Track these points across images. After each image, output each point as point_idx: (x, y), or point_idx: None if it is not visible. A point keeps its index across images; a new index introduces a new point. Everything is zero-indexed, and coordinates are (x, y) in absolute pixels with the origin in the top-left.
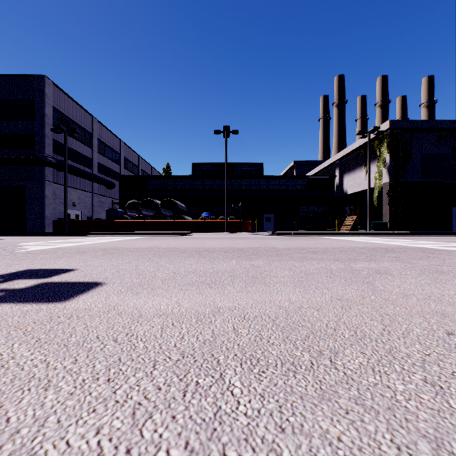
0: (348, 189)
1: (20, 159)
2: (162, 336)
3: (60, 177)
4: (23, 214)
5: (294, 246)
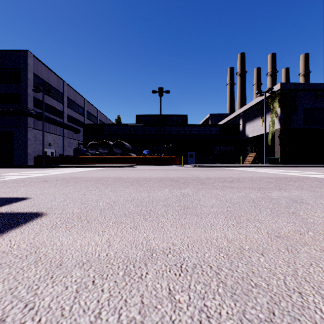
0: (249, 133)
1: (9, 112)
2: (72, 311)
3: (40, 124)
4: (12, 151)
5: (213, 176)
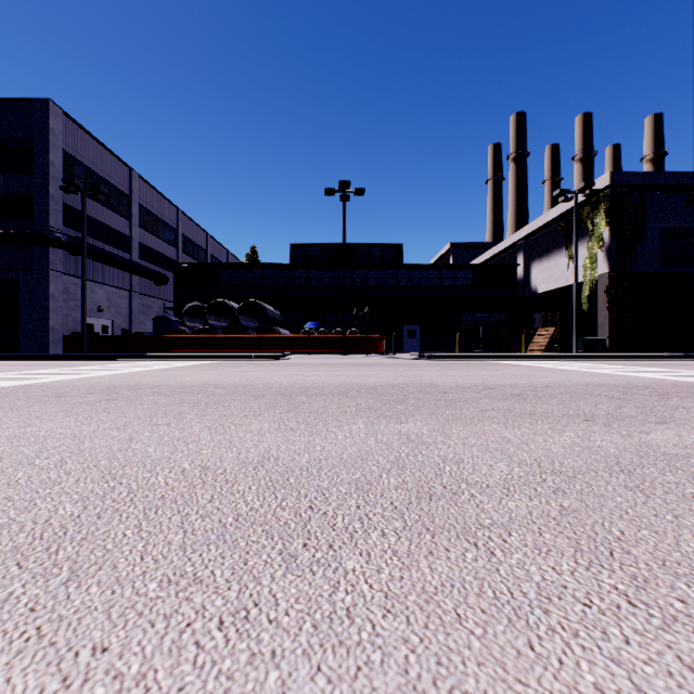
0: (538, 285)
1: (8, 236)
2: None
3: (77, 264)
4: (16, 324)
5: (469, 380)
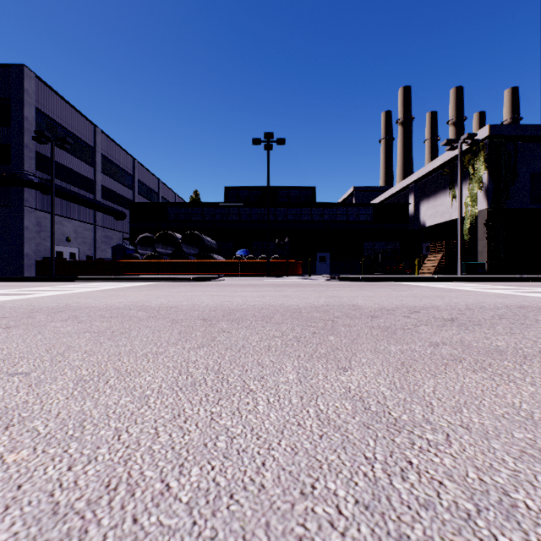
0: (426, 220)
1: None
2: None
3: (48, 202)
4: None
5: (388, 302)
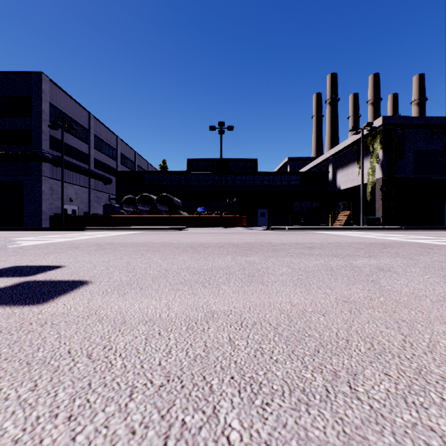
0: (341, 184)
1: (17, 155)
2: (146, 350)
3: (58, 172)
4: (21, 209)
5: (290, 241)
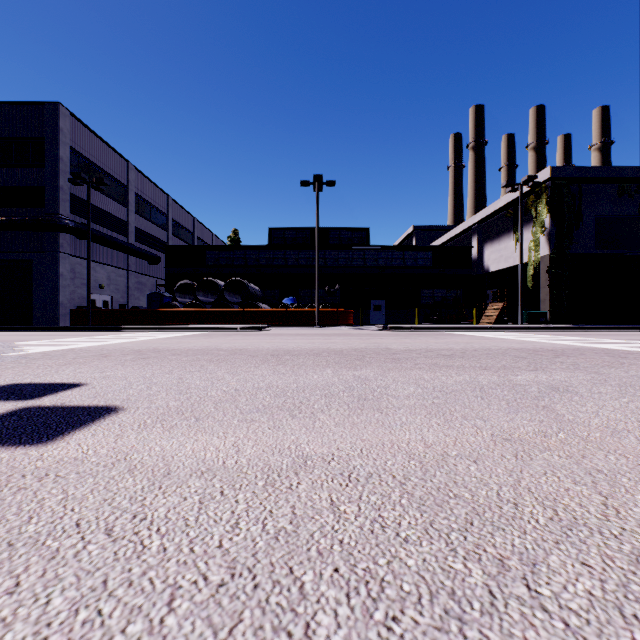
0: (490, 264)
1: (23, 222)
2: (199, 521)
3: (82, 247)
4: (29, 300)
5: (417, 346)
